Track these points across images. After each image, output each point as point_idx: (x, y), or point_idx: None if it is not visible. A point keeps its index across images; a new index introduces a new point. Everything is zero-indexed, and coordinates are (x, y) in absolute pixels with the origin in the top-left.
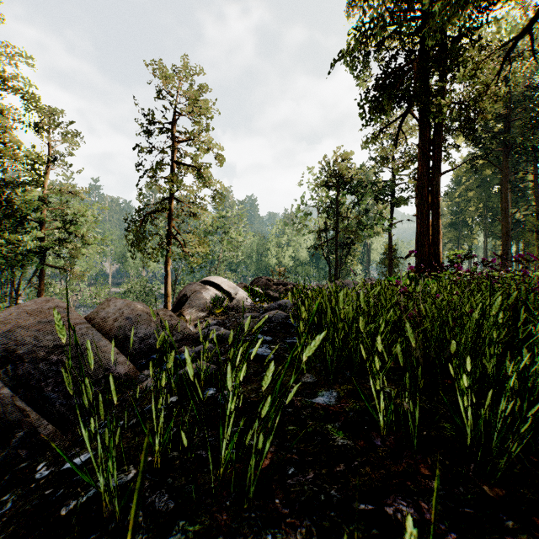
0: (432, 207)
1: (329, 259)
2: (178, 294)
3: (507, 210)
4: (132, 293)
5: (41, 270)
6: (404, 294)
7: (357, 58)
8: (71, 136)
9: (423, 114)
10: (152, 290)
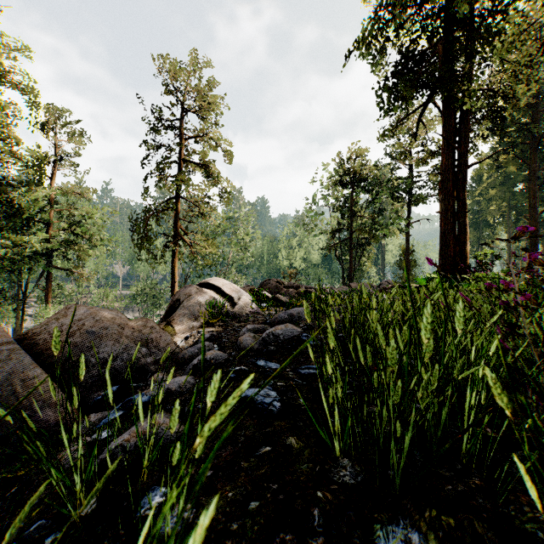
0: (458, 203)
1: (343, 261)
2: (172, 298)
3: (535, 207)
4: (141, 296)
5: (48, 272)
6: (527, 307)
7: (374, 46)
8: (78, 136)
9: (447, 102)
10: (160, 292)
